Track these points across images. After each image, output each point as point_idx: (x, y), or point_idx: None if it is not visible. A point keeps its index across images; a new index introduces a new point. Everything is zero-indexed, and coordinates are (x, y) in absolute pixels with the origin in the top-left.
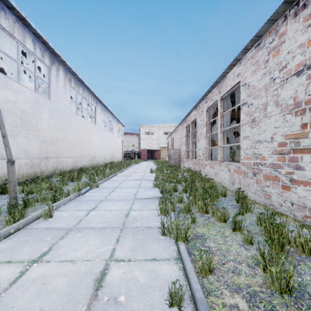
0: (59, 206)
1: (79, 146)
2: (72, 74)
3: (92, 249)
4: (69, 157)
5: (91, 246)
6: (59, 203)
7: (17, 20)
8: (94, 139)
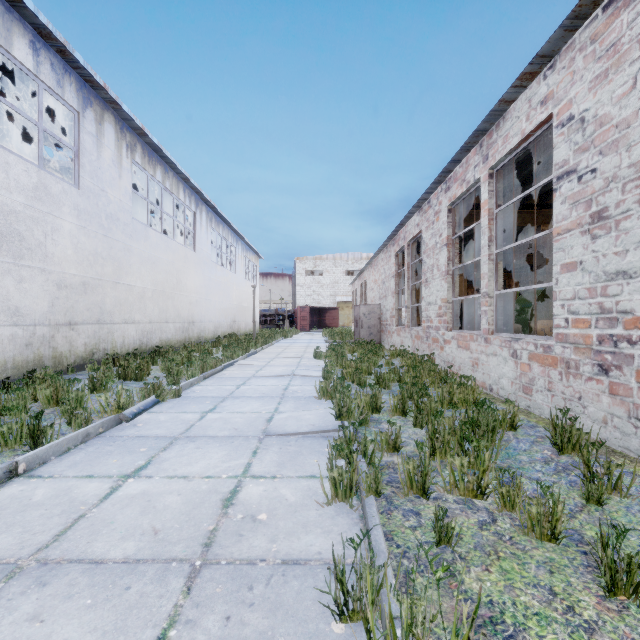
0: (41, 460)
1: (156, 298)
2: (136, 135)
3: None
4: (130, 323)
5: None
6: (41, 453)
7: None
8: (191, 282)
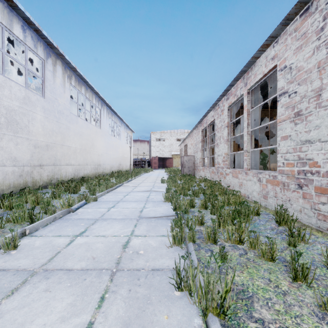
0: (35, 229)
1: (82, 152)
2: (72, 71)
3: (52, 324)
4: (69, 165)
5: (52, 315)
6: (35, 225)
7: (1, 0)
8: (99, 145)
